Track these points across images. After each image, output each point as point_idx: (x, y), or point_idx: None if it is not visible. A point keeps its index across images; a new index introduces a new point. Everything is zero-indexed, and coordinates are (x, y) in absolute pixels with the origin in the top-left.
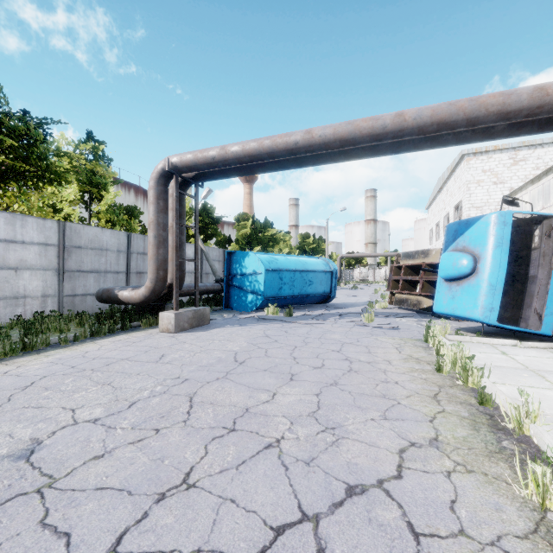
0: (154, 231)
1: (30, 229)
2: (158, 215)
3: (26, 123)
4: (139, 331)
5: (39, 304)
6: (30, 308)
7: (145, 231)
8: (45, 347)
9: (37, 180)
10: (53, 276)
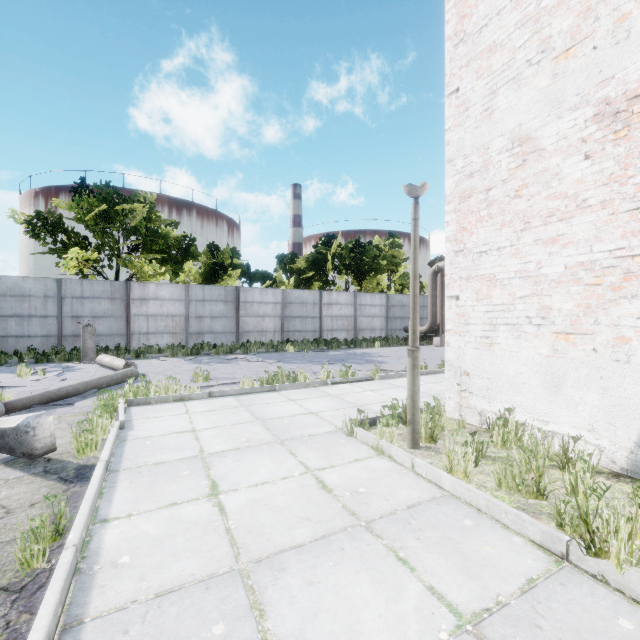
0: (430, 299)
1: (377, 299)
2: (432, 291)
3: (372, 249)
4: (424, 345)
5: (379, 333)
6: (377, 334)
7: (422, 287)
8: (392, 346)
9: (375, 273)
10: (384, 320)
